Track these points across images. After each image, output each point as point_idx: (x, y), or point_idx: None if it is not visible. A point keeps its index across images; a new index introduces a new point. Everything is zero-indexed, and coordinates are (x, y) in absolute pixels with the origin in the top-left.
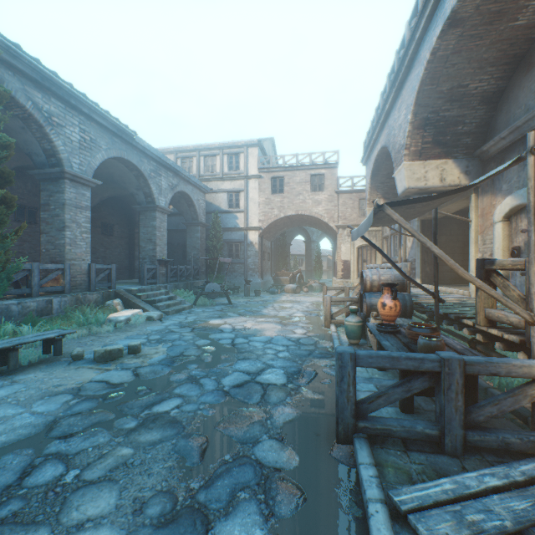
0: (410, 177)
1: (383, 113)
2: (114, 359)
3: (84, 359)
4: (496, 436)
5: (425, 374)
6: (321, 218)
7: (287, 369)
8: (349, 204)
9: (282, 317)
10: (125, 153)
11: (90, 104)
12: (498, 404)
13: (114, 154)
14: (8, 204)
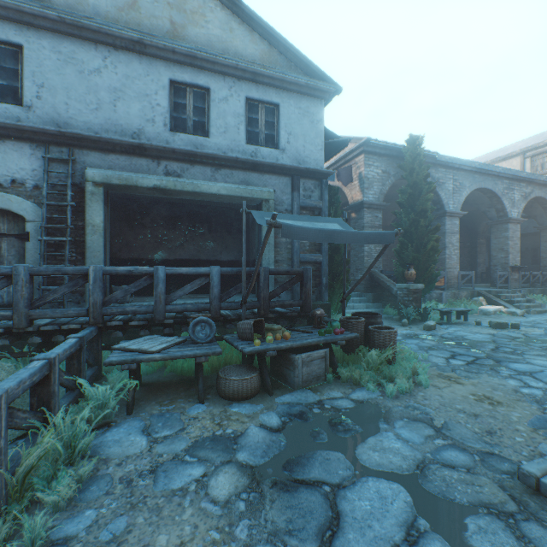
0: None
1: None
2: (502, 329)
3: (482, 325)
4: None
5: None
6: None
7: None
8: None
9: None
10: (481, 183)
11: (460, 160)
12: None
13: (473, 187)
14: (436, 241)
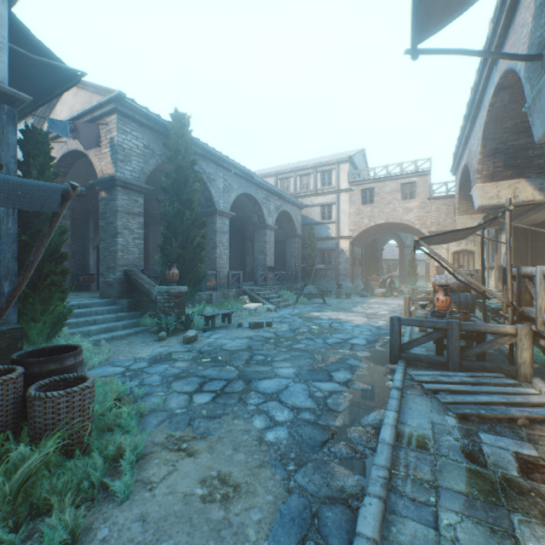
0: (483, 196)
1: (463, 136)
2: (260, 328)
3: (244, 327)
4: (479, 363)
5: (439, 330)
6: (412, 225)
7: (368, 339)
8: (443, 209)
9: (369, 313)
10: (247, 189)
11: (229, 161)
12: (481, 347)
13: (241, 191)
14: (204, 238)
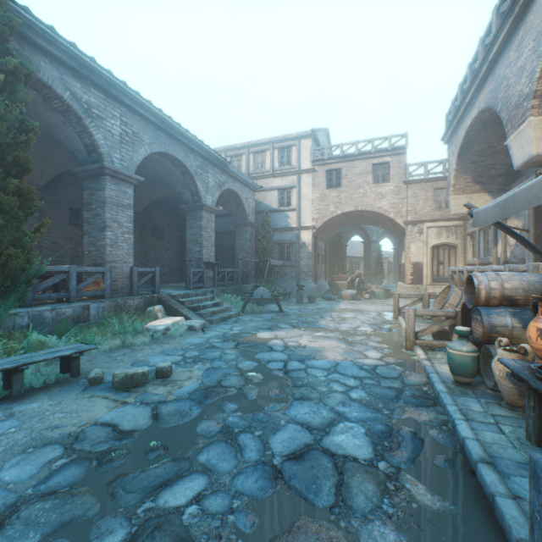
0: (541, 139)
1: (485, 62)
2: (137, 386)
3: (103, 384)
4: None
5: None
6: (385, 214)
7: (370, 425)
8: (421, 195)
9: (345, 331)
10: (170, 148)
11: (131, 93)
12: None
13: (157, 149)
14: (27, 196)
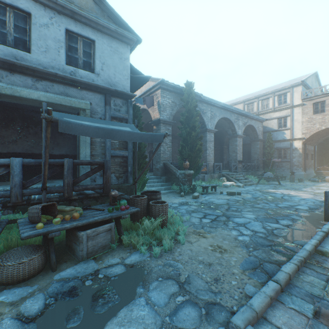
0: None
1: None
2: (233, 195)
3: (223, 194)
4: None
5: None
6: None
7: (310, 207)
8: None
9: (316, 192)
10: (225, 115)
11: (214, 101)
12: None
13: (220, 117)
14: (201, 145)
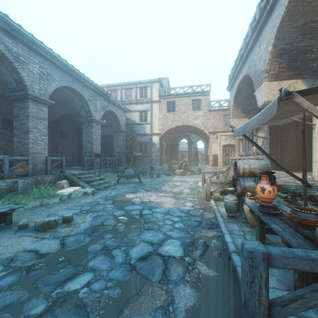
0: (269, 93)
1: (245, 51)
2: (51, 228)
3: (28, 228)
4: None
5: None
6: (199, 127)
7: (183, 240)
8: (217, 118)
9: (175, 192)
10: (72, 84)
11: (46, 49)
12: None
13: (64, 84)
14: None
